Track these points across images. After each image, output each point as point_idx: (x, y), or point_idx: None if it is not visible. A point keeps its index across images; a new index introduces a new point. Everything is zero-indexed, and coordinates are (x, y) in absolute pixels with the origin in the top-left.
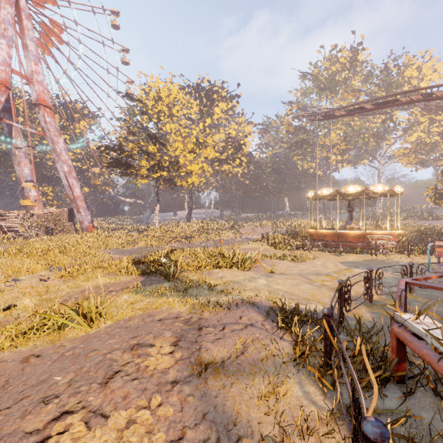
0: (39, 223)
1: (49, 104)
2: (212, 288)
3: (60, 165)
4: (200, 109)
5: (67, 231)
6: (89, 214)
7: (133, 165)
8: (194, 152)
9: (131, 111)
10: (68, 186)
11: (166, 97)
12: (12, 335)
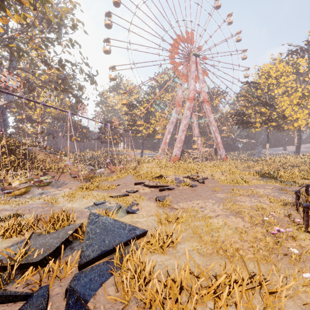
0: (203, 156)
1: (207, 100)
2: (296, 183)
3: (211, 127)
4: (309, 61)
5: (213, 160)
6: (224, 151)
7: (251, 122)
8: (299, 104)
9: (249, 90)
10: (215, 137)
11: (274, 73)
12: (226, 182)
